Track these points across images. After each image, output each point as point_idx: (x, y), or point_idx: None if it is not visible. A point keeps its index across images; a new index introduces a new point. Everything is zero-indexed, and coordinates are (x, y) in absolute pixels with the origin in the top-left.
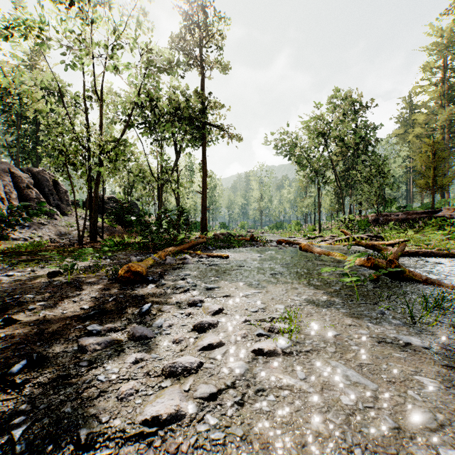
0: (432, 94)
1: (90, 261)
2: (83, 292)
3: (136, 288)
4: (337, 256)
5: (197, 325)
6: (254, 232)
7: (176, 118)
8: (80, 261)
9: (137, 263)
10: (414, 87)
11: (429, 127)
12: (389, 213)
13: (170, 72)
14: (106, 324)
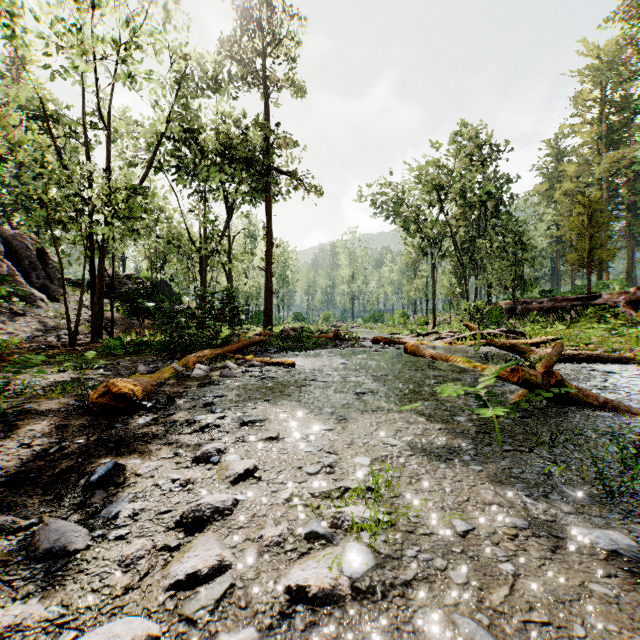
0: (586, 136)
1: (71, 372)
2: (14, 434)
3: (115, 425)
4: (460, 362)
5: (187, 513)
6: (341, 326)
7: (227, 159)
8: (53, 374)
9: (140, 376)
10: (562, 125)
11: (582, 182)
12: (530, 300)
13: (215, 90)
14: (5, 512)
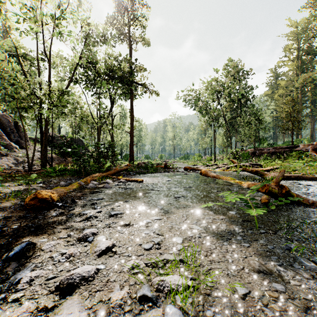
0: (290, 66)
1: (24, 185)
2: None
3: (39, 216)
4: (229, 180)
5: (63, 281)
6: (168, 161)
7: (110, 77)
8: (15, 186)
9: (59, 188)
10: (278, 61)
11: (288, 89)
12: (263, 148)
13: (104, 41)
14: None
